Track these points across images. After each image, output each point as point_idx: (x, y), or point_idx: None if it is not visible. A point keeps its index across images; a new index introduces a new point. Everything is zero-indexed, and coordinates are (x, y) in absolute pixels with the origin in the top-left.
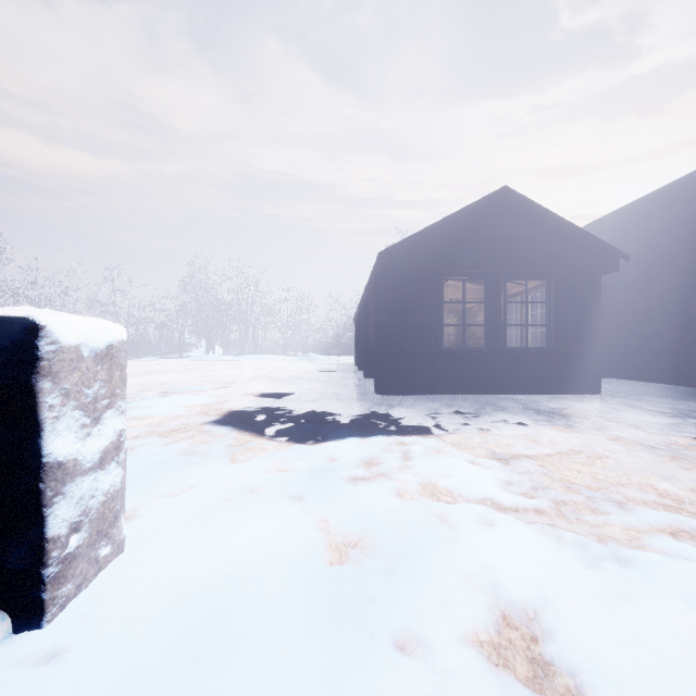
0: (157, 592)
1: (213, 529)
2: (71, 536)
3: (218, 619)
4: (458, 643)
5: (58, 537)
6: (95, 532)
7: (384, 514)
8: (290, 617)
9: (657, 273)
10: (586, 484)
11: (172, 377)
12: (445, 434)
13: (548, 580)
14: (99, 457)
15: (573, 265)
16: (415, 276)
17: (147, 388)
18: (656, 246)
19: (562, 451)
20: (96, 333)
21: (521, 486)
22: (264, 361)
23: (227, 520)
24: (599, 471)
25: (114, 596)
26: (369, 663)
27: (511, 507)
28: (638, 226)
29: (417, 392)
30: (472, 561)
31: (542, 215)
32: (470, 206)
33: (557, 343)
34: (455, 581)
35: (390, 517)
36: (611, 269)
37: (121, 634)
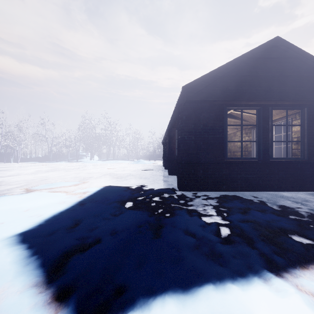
0: None
1: None
2: None
3: None
4: None
5: None
6: None
7: None
8: None
9: None
10: None
11: (57, 174)
12: (293, 278)
13: None
14: None
15: None
16: (207, 107)
17: (30, 183)
18: None
19: None
20: None
21: None
22: (117, 163)
23: None
24: None
25: None
26: None
27: None
28: None
29: (208, 189)
30: None
31: (304, 59)
32: (251, 51)
33: (309, 154)
34: None
35: None
36: None
37: None
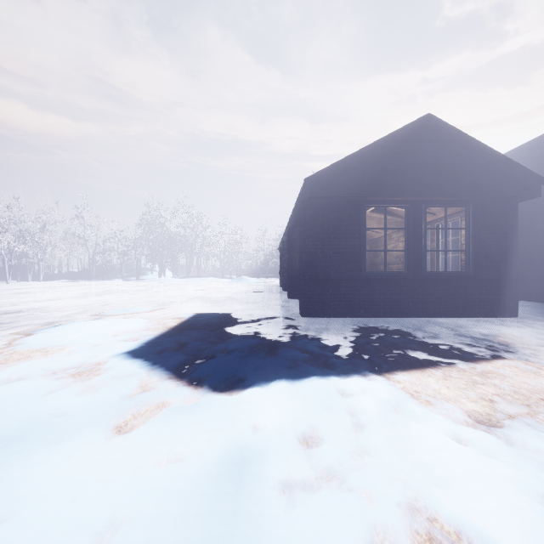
0: None
1: None
2: None
3: None
4: None
5: None
6: None
7: None
8: None
9: None
10: None
11: (119, 298)
12: (390, 375)
13: None
14: None
15: (495, 191)
16: (339, 203)
17: (89, 309)
18: None
19: None
20: None
21: None
22: (205, 283)
23: None
24: None
25: None
26: None
27: None
28: (537, 162)
29: (340, 314)
30: None
31: (464, 143)
32: (394, 133)
33: (475, 267)
34: None
35: None
36: (532, 195)
37: None
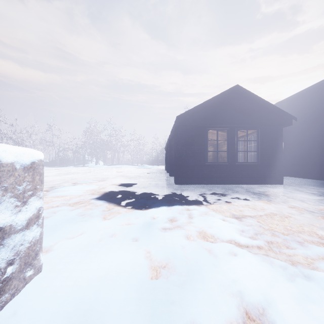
0: (55, 298)
1: (90, 258)
2: (7, 268)
3: (87, 316)
4: None
5: None
6: (23, 263)
7: (179, 249)
8: (128, 314)
9: (309, 126)
10: (281, 232)
11: (78, 176)
12: (209, 205)
13: (269, 289)
14: (26, 222)
15: (270, 122)
16: (194, 128)
17: (66, 181)
18: (308, 113)
19: (267, 214)
20: (24, 156)
21: (249, 233)
22: (123, 168)
23: (98, 253)
24: (287, 224)
25: (32, 300)
26: None
27: (245, 245)
28: (300, 104)
29: (194, 183)
30: (227, 277)
31: (254, 98)
32: (220, 94)
33: (262, 159)
34: (218, 290)
35: (183, 250)
36: (288, 124)
37: None
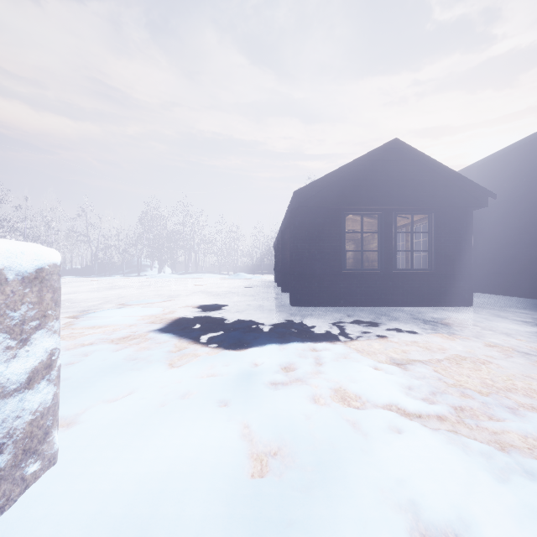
0: (77, 515)
1: (144, 438)
2: None
3: None
4: None
5: None
6: (20, 451)
7: (301, 422)
8: None
9: (515, 209)
10: (477, 389)
11: (129, 292)
12: (349, 341)
13: (464, 498)
14: (26, 377)
15: (451, 202)
16: (323, 211)
17: (108, 301)
18: (514, 187)
19: (451, 357)
20: (24, 257)
21: (421, 392)
22: (203, 279)
23: (158, 428)
24: (486, 376)
25: (35, 519)
26: None
27: (415, 413)
28: (500, 172)
29: (324, 304)
30: (387, 475)
31: (425, 162)
32: (367, 154)
33: (437, 265)
34: (372, 499)
35: (307, 424)
36: (481, 205)
37: None
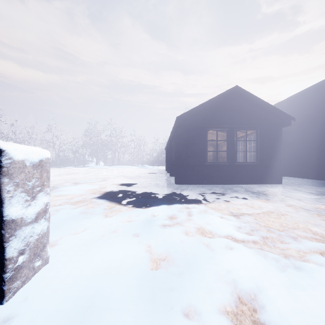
0: (63, 285)
1: (94, 251)
2: (19, 257)
3: (93, 300)
4: (216, 312)
5: (12, 258)
6: (32, 254)
7: (178, 244)
8: (130, 298)
9: (308, 127)
10: (277, 228)
11: (79, 176)
12: (208, 203)
13: (261, 278)
14: (35, 216)
15: (269, 123)
16: (194, 128)
17: (67, 181)
18: (307, 114)
19: (265, 212)
20: (33, 154)
21: (245, 229)
22: (123, 168)
23: (101, 246)
24: (283, 221)
25: (41, 287)
26: (170, 324)
27: (241, 240)
28: (299, 105)
29: (194, 183)
30: (222, 268)
31: (254, 99)
32: (220, 95)
33: (261, 160)
34: (214, 279)
35: (182, 245)
36: (287, 124)
37: (43, 308)
